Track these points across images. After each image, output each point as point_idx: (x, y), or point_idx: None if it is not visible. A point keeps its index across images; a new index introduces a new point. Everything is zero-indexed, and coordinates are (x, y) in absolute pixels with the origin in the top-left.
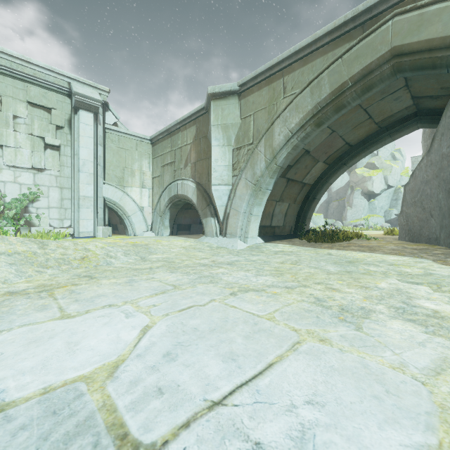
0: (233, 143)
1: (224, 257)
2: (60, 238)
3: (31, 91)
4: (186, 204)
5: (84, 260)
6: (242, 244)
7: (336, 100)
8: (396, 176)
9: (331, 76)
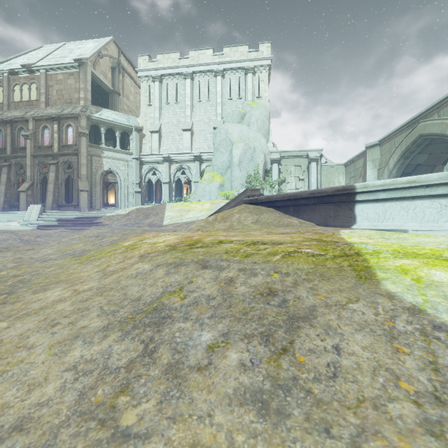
0: (377, 166)
1: None
2: None
3: (295, 161)
4: None
5: None
6: None
7: (408, 150)
8: None
9: (405, 142)
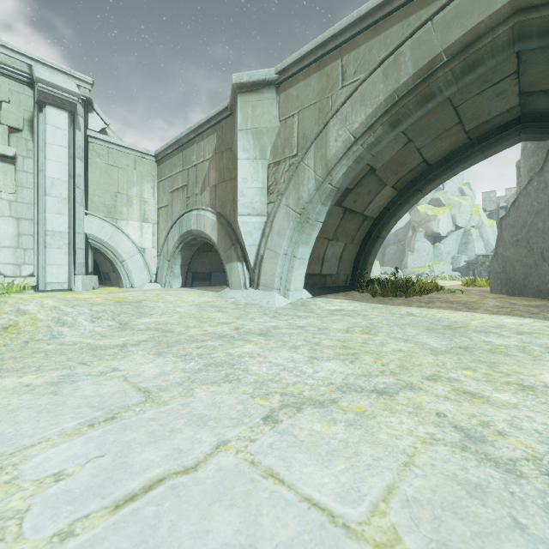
0: (268, 155)
1: (255, 321)
2: (12, 292)
3: None
4: (205, 245)
5: (6, 331)
6: (281, 299)
7: (422, 85)
8: (465, 214)
9: (415, 49)
